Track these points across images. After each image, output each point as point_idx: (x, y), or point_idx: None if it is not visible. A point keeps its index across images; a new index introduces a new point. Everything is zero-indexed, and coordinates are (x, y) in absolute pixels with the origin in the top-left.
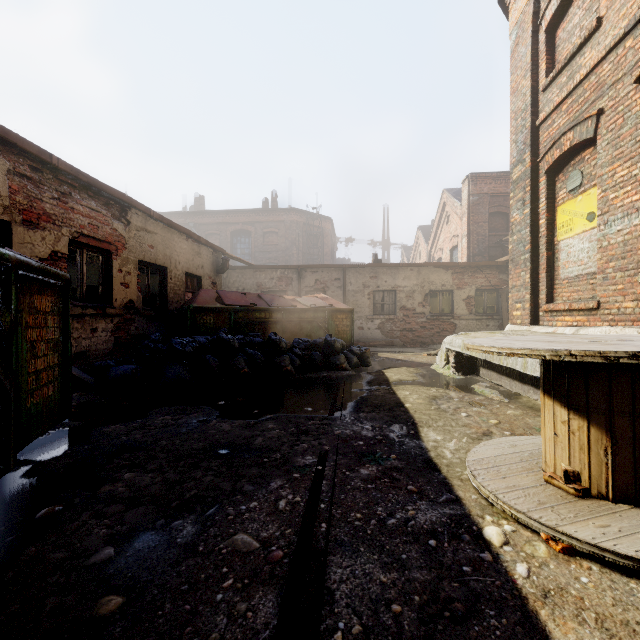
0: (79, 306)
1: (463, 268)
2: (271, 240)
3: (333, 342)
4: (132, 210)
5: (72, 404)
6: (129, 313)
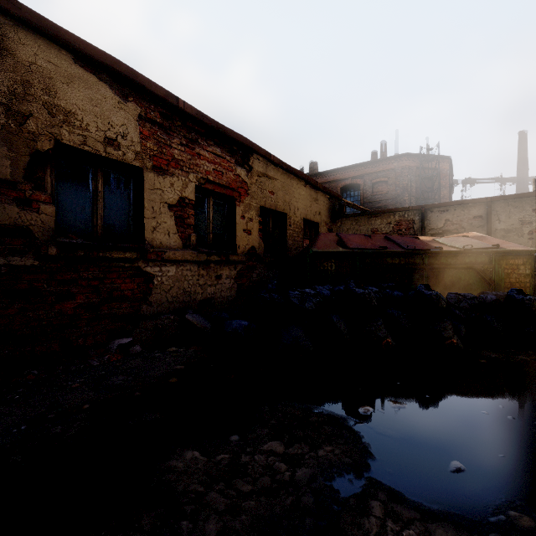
0: (204, 252)
1: None
2: (380, 190)
3: (528, 302)
4: (253, 155)
5: (179, 367)
6: (251, 260)
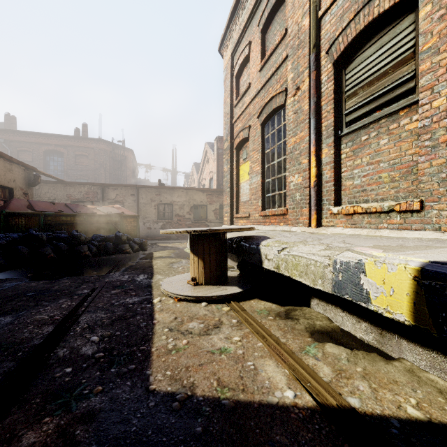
0: None
1: (213, 192)
2: (82, 161)
3: (121, 236)
4: None
5: None
6: None
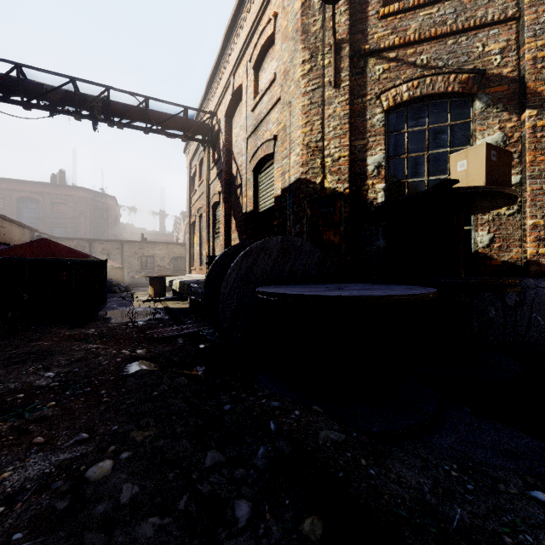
0: None
1: None
2: (60, 209)
3: (112, 281)
4: None
5: None
6: None
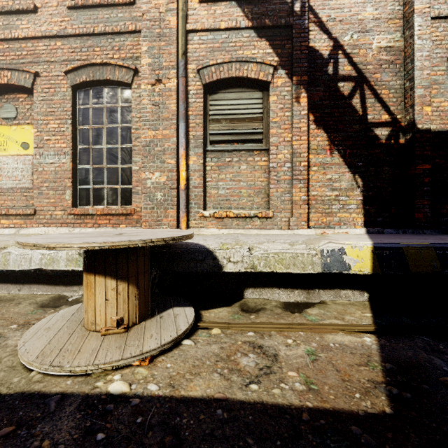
0: None
1: None
2: None
3: None
4: None
5: None
6: None
